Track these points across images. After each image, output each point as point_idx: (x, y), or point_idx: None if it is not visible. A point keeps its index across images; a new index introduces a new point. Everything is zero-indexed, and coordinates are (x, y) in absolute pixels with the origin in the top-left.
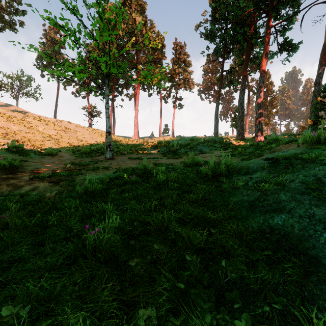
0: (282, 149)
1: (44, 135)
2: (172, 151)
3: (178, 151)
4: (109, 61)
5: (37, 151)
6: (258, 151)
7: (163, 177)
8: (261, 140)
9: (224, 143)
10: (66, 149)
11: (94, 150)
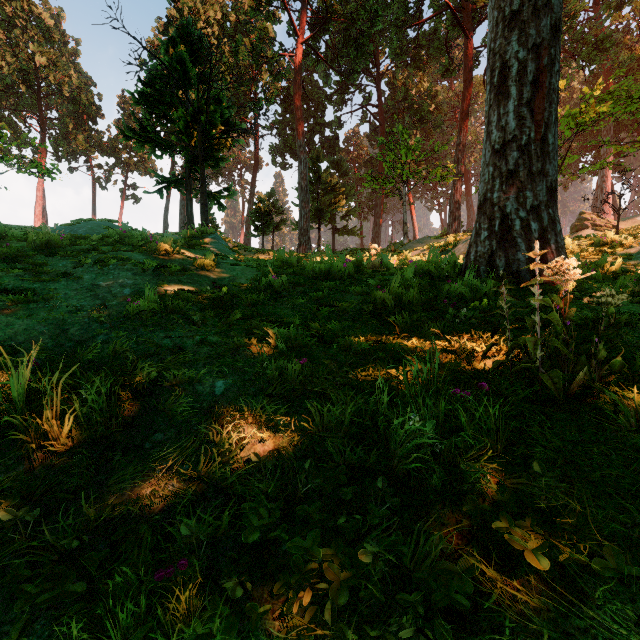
0: None
1: None
2: None
3: None
4: None
5: None
6: None
7: None
8: None
9: None
10: None
11: None
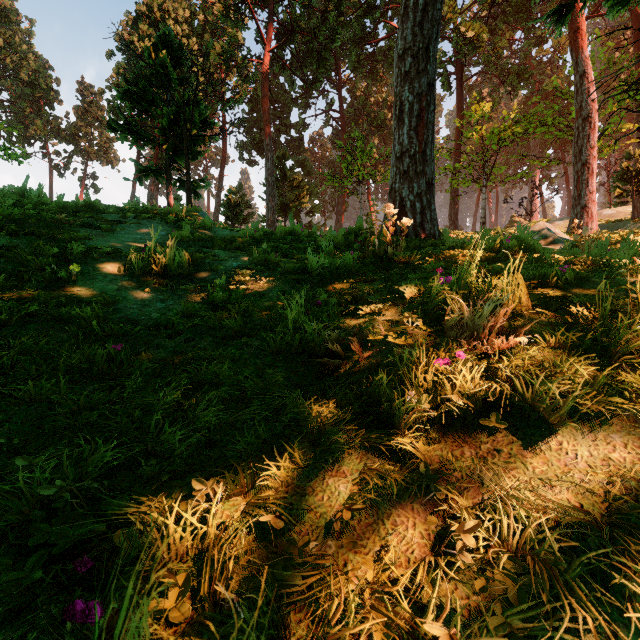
0: None
1: None
2: None
3: None
4: None
5: None
6: None
7: None
8: None
9: None
10: None
11: None
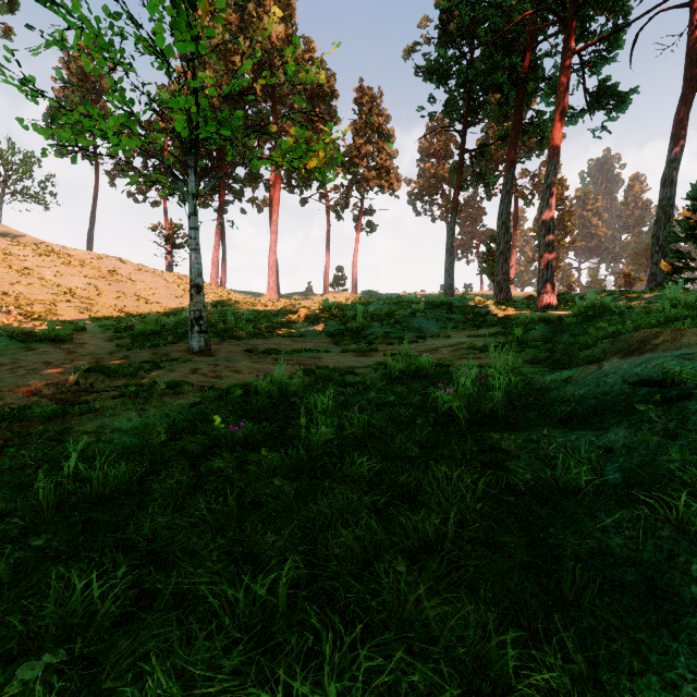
0: (660, 344)
1: (56, 290)
2: (353, 331)
3: (366, 330)
4: (195, 109)
5: (19, 332)
6: (562, 336)
7: (327, 432)
8: (550, 304)
9: (472, 313)
10: (100, 324)
11: (169, 327)
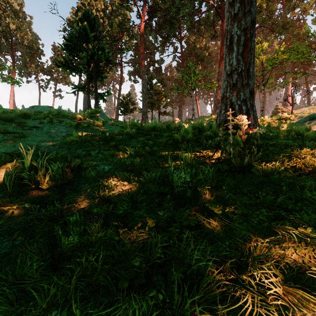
0: None
1: None
2: None
3: None
4: None
5: None
6: None
7: None
8: None
9: None
10: None
11: None
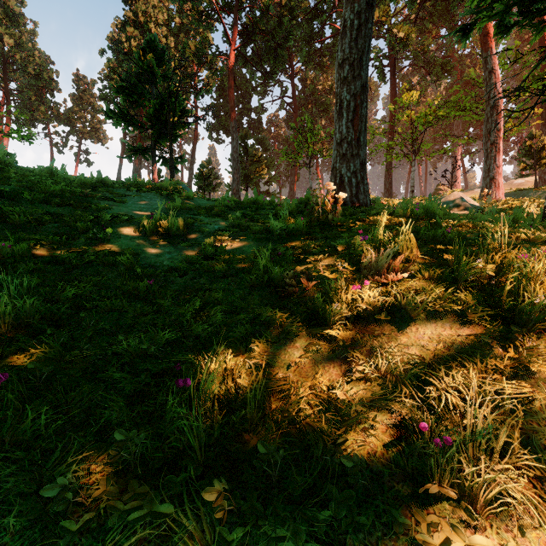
0: None
1: None
2: None
3: None
4: None
5: None
6: None
7: None
8: None
9: None
10: None
11: None
